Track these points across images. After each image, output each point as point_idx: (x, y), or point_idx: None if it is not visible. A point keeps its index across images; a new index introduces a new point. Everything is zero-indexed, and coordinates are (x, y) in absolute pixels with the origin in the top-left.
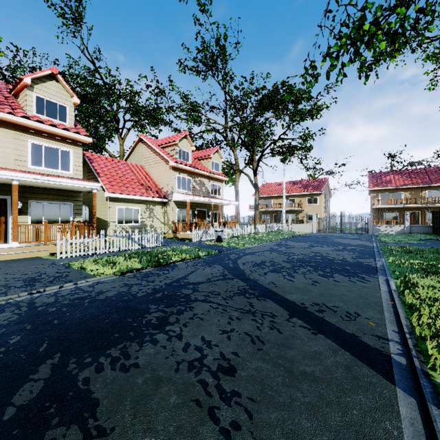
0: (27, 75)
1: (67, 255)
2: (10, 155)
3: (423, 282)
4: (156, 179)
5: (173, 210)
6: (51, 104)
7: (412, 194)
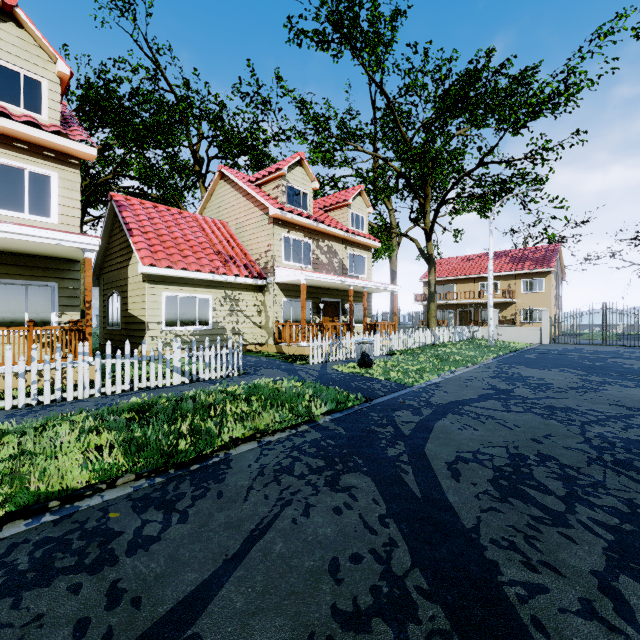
0: None
1: None
2: None
3: None
4: (247, 243)
5: (276, 300)
6: (6, 74)
7: None
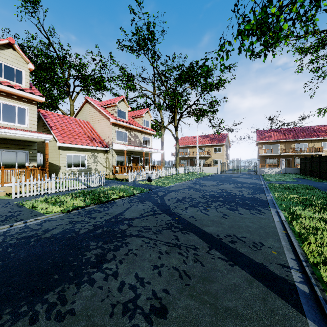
0: None
1: (22, 195)
2: None
3: (304, 213)
4: (99, 132)
5: (113, 156)
6: (9, 69)
7: (285, 145)
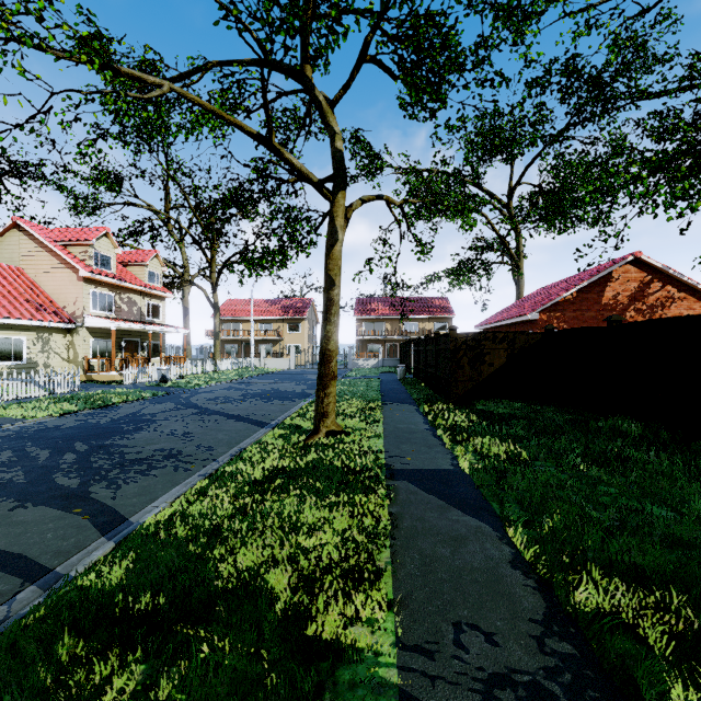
0: None
1: None
2: None
3: None
4: (51, 292)
5: (86, 340)
6: None
7: (392, 325)
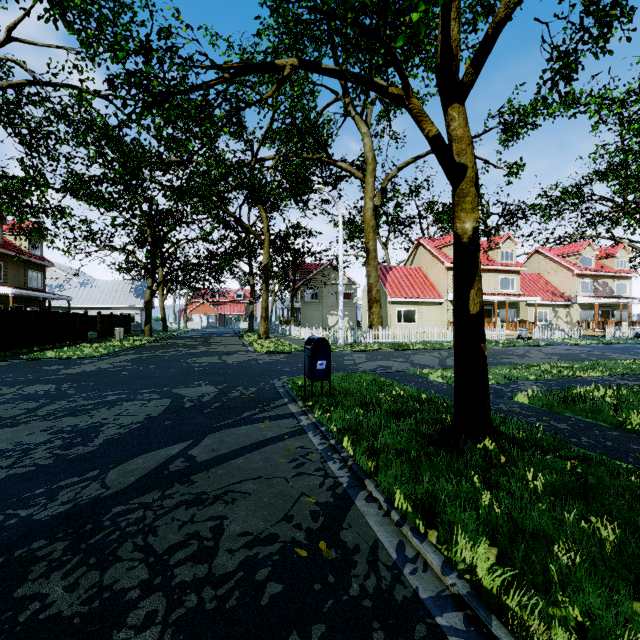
0: (499, 242)
1: (536, 338)
2: (492, 286)
3: None
4: (556, 284)
5: (577, 311)
6: (506, 253)
7: None
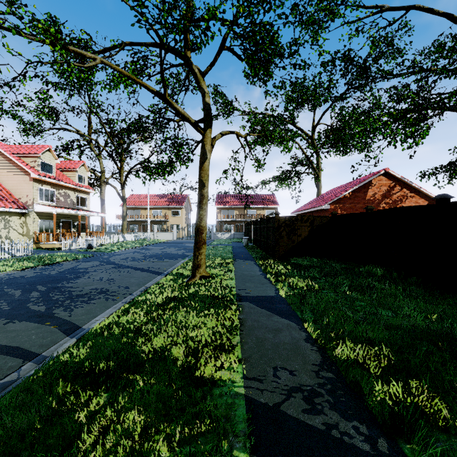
0: None
1: None
2: None
3: None
4: (10, 188)
5: (35, 221)
6: None
7: (239, 211)
